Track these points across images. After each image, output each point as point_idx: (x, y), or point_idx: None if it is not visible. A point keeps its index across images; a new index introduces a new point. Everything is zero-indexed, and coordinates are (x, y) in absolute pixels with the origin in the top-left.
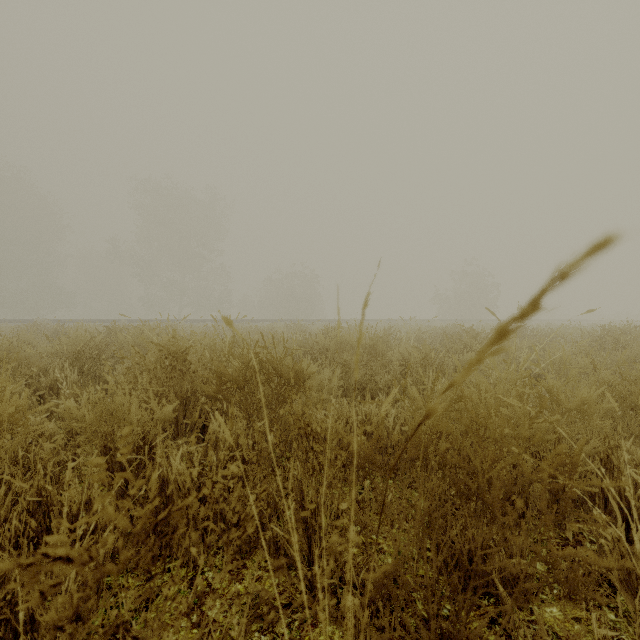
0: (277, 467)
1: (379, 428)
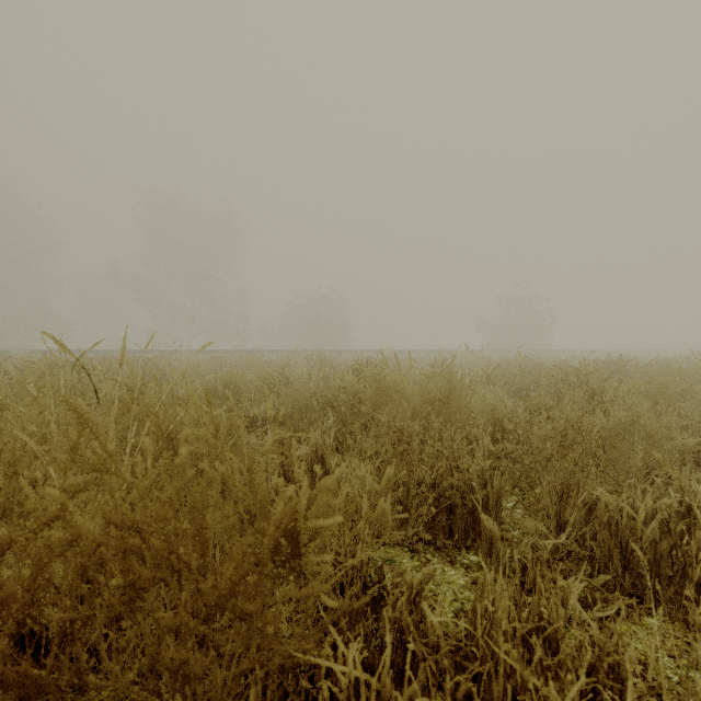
0: None
1: None
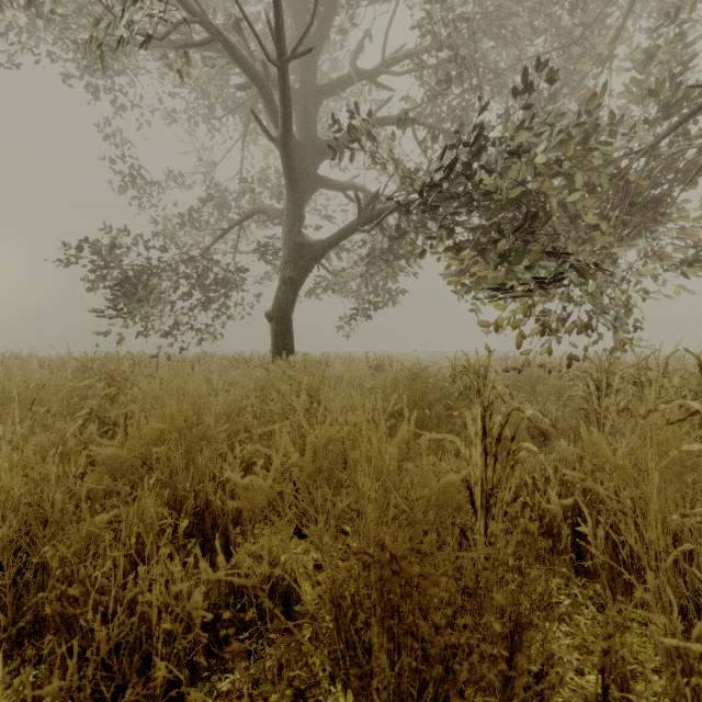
0: None
1: None
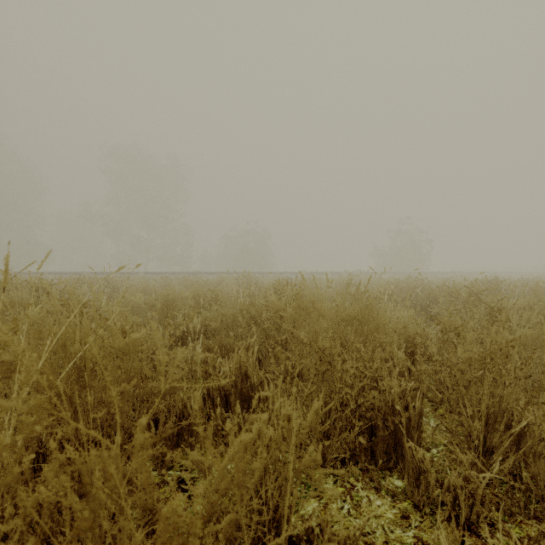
0: None
1: None
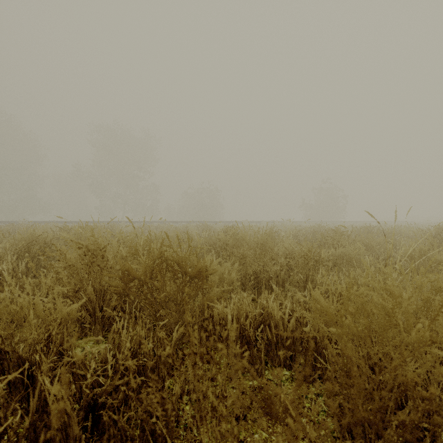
0: (158, 438)
1: (276, 321)
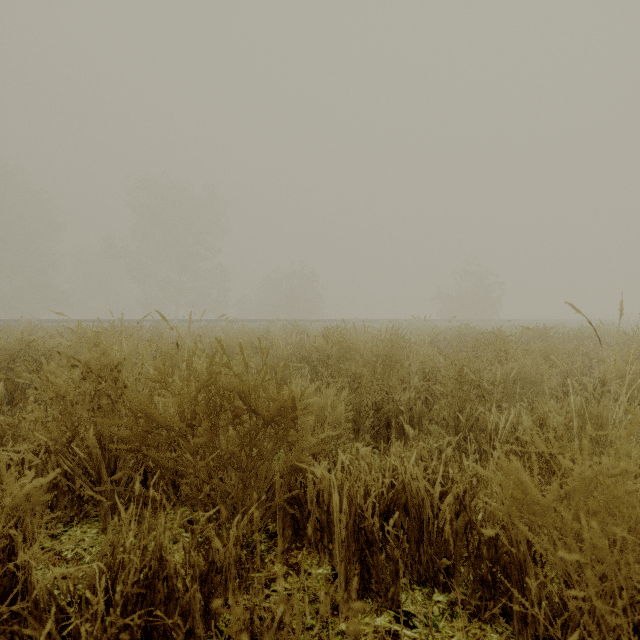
0: None
1: (419, 501)
